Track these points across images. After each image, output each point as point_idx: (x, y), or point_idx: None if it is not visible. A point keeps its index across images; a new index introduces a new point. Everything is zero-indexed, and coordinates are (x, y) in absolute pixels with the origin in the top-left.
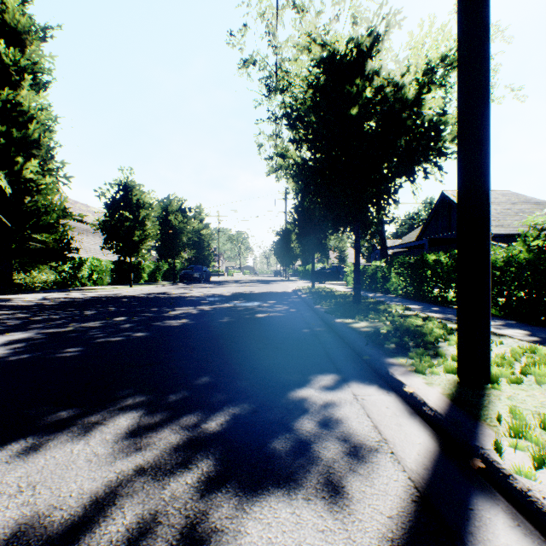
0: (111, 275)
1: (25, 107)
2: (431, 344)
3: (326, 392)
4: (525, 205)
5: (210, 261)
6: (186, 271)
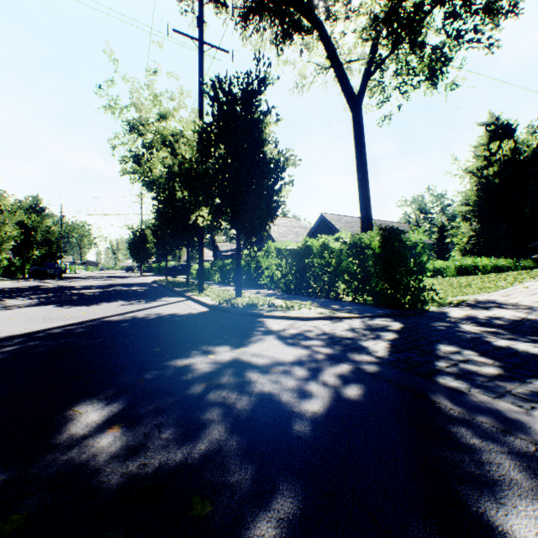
0: None
1: None
2: None
3: (168, 298)
4: (300, 229)
5: (59, 257)
6: (37, 268)
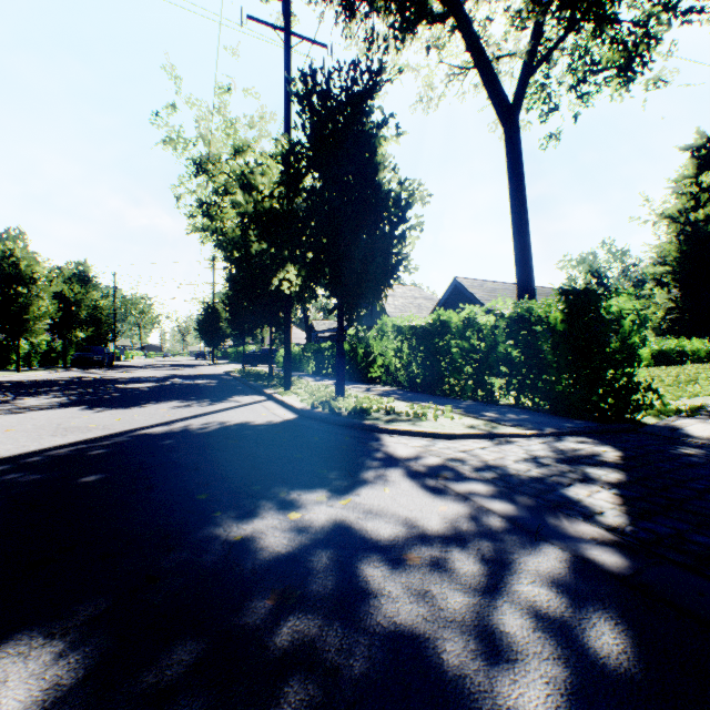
0: None
1: None
2: None
3: (241, 397)
4: (423, 300)
5: (110, 340)
6: (81, 354)
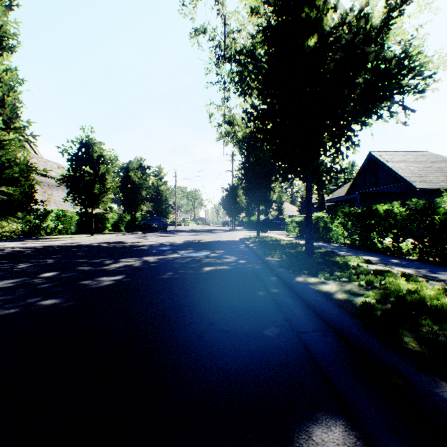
0: (76, 225)
1: None
2: None
3: None
4: (443, 163)
5: (167, 213)
6: (145, 222)
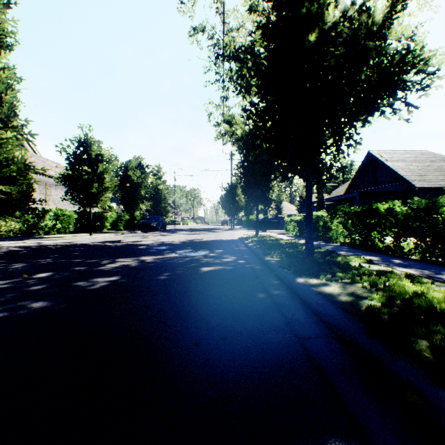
0: (74, 224)
1: None
2: None
3: None
4: (442, 162)
5: (166, 212)
6: (144, 221)
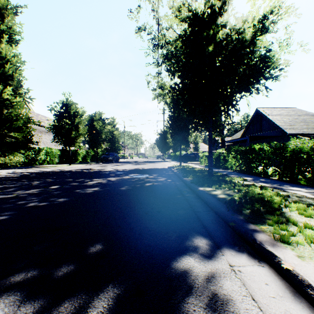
0: (58, 158)
1: (3, 54)
2: (277, 210)
3: (204, 261)
4: (306, 116)
5: (119, 150)
6: (104, 156)
